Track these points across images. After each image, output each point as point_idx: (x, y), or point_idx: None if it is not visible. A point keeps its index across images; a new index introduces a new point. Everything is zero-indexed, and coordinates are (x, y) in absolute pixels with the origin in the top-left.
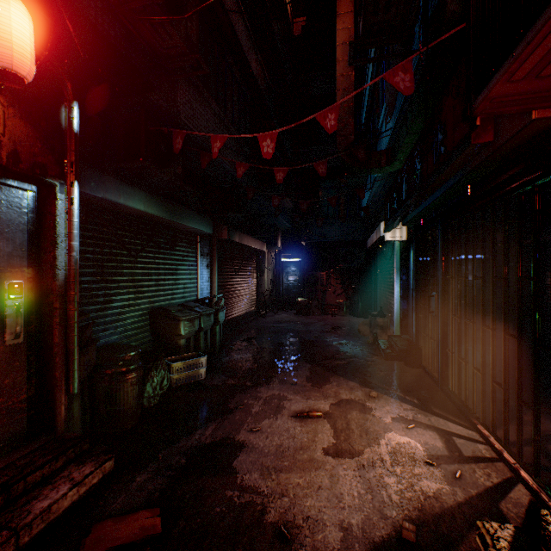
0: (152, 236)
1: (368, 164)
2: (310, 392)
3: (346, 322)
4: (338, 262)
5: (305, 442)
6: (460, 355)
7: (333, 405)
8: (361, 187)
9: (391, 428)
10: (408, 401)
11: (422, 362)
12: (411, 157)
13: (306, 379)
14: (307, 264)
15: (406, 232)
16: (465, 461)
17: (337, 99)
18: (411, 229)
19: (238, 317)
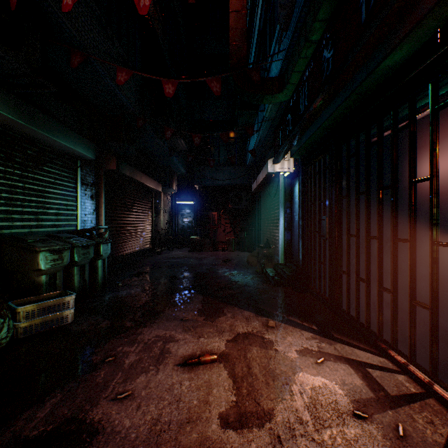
0: (1, 145)
1: (260, 90)
2: (202, 327)
3: (235, 256)
4: (228, 204)
5: (194, 408)
6: (358, 275)
7: (229, 341)
8: (250, 125)
9: (299, 366)
10: (307, 328)
11: (309, 287)
12: (316, 55)
13: (198, 312)
14: (200, 206)
15: (293, 165)
16: (397, 405)
17: (231, 20)
18: (297, 162)
19: (131, 253)
